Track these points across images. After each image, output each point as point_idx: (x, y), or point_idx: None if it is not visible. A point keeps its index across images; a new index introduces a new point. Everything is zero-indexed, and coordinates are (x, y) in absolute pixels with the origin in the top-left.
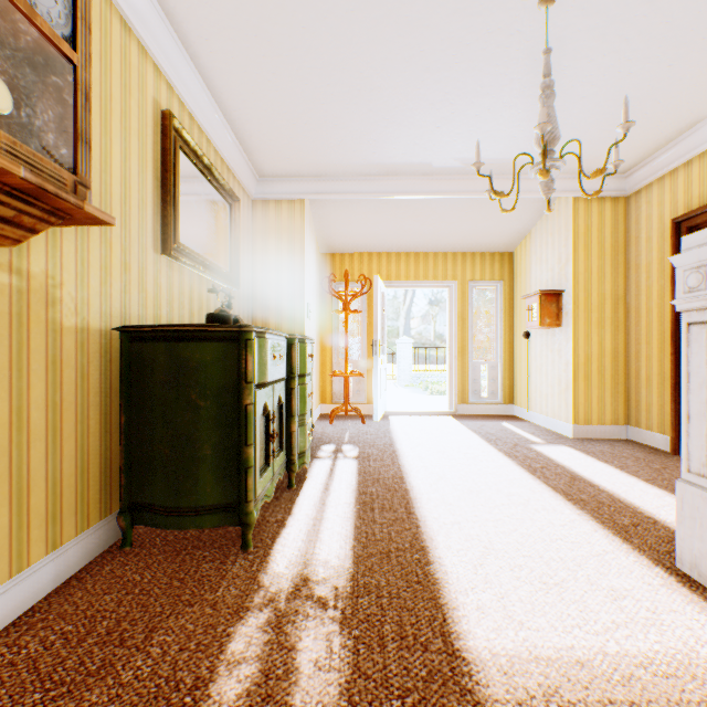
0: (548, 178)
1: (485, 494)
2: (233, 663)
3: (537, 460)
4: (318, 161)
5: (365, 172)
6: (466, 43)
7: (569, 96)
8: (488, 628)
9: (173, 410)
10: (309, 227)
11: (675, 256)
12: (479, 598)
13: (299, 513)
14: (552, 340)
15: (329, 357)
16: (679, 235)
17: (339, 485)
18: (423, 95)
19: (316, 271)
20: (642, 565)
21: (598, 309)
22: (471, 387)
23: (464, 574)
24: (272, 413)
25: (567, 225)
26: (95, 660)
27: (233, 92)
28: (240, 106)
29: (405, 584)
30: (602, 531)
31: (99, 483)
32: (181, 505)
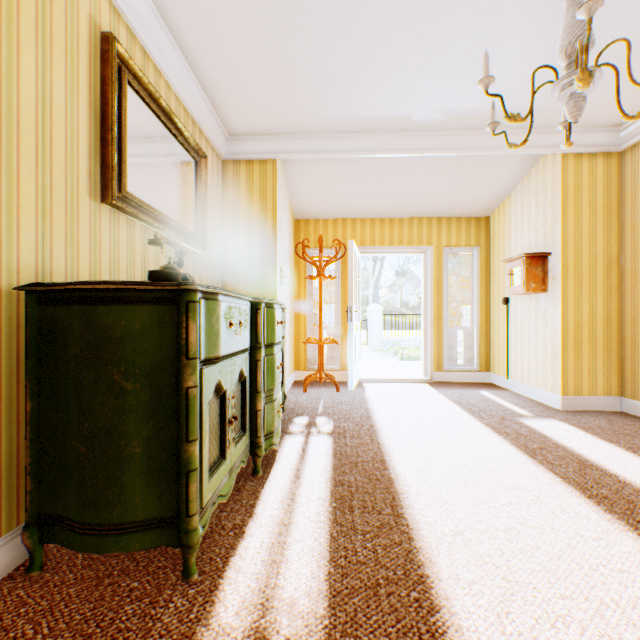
0: (588, 86)
1: (484, 486)
2: None
3: (532, 438)
4: (290, 116)
5: (340, 129)
6: None
7: None
8: None
9: (91, 395)
10: (282, 189)
11: None
12: None
13: (263, 513)
14: (536, 306)
15: (303, 323)
16: None
17: (312, 471)
18: (408, 25)
19: (290, 236)
20: None
21: (589, 273)
22: (446, 354)
23: (487, 636)
24: (229, 393)
25: (554, 184)
26: None
27: (192, 24)
28: (201, 44)
29: None
30: None
31: None
32: (101, 521)
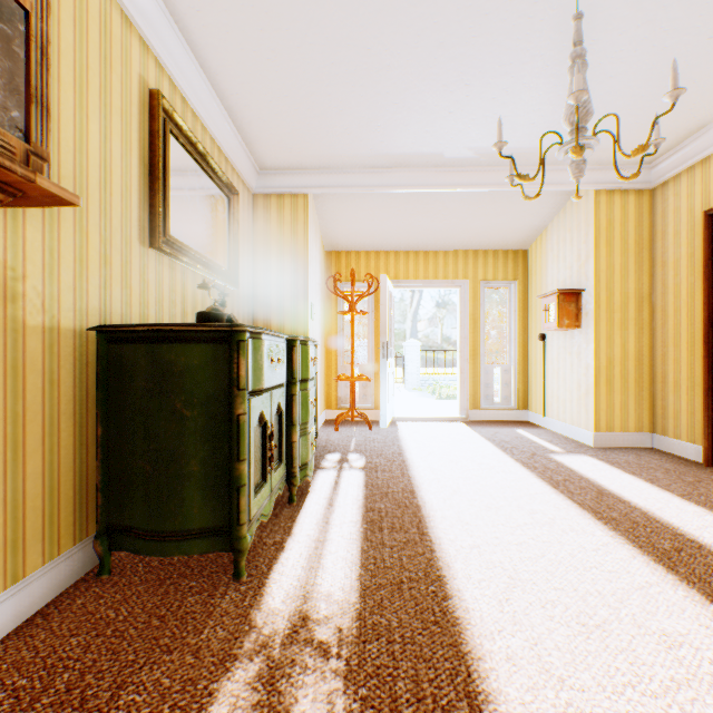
0: (582, 157)
1: (505, 511)
2: None
3: (558, 471)
4: (322, 152)
5: (372, 164)
6: (485, 13)
7: (596, 75)
8: (522, 686)
9: (156, 421)
10: (313, 223)
11: None
12: (509, 644)
13: (300, 533)
14: (571, 343)
15: (335, 360)
16: (712, 229)
17: (344, 500)
18: (436, 75)
19: (321, 270)
20: (694, 601)
21: (621, 309)
22: (483, 391)
23: (488, 613)
24: (269, 423)
25: (587, 220)
26: None
27: (230, 73)
28: (237, 89)
29: (421, 626)
30: (642, 558)
31: (73, 503)
32: (165, 528)
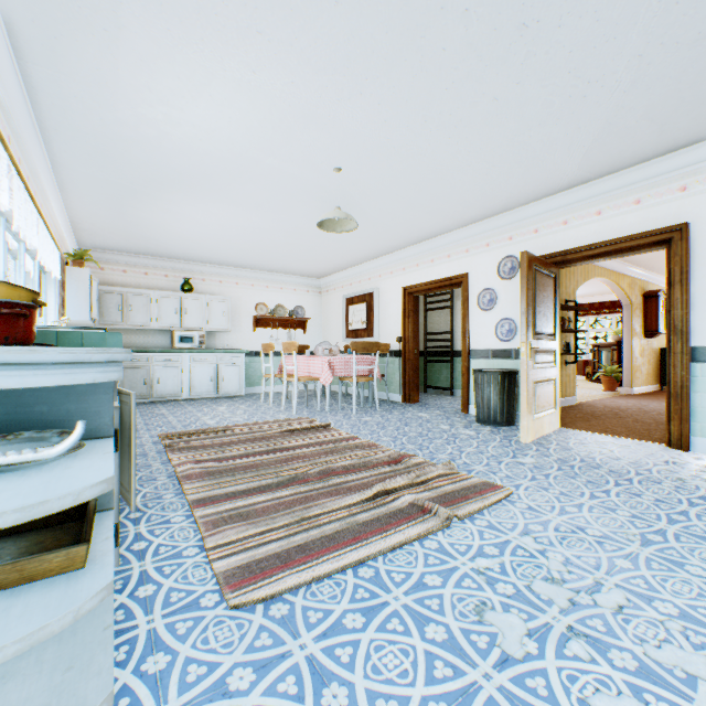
0: None
1: None
2: None
3: None
4: None
5: None
6: None
7: None
8: None
9: None
10: None
11: None
12: None
13: None
14: None
15: None
16: None
17: None
18: None
19: None
20: None
21: None
22: None
23: None
24: None
25: None
26: None
27: None
28: None
29: None
30: None
31: (654, 377)
32: None
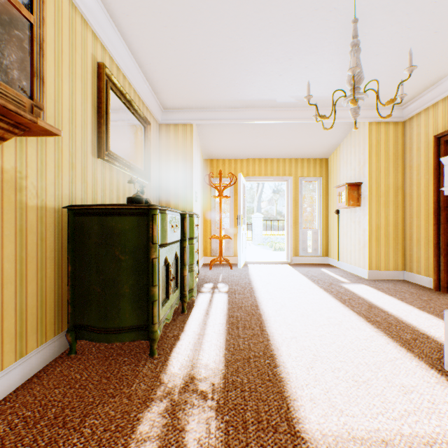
0: (356, 105)
1: (312, 317)
2: (141, 441)
3: (345, 294)
4: (202, 98)
5: (232, 106)
6: (300, 17)
7: (367, 54)
8: (319, 414)
9: (103, 262)
10: (196, 141)
11: (444, 157)
12: (312, 392)
13: (189, 330)
14: (354, 215)
15: (209, 226)
16: (439, 146)
17: (215, 311)
18: (271, 53)
19: (201, 170)
20: (422, 368)
21: (384, 195)
22: (301, 245)
23: (300, 375)
24: (170, 264)
25: (364, 140)
26: (44, 438)
27: (146, 51)
28: (150, 61)
29: (260, 382)
30: (392, 344)
31: (54, 311)
32: (109, 326)
